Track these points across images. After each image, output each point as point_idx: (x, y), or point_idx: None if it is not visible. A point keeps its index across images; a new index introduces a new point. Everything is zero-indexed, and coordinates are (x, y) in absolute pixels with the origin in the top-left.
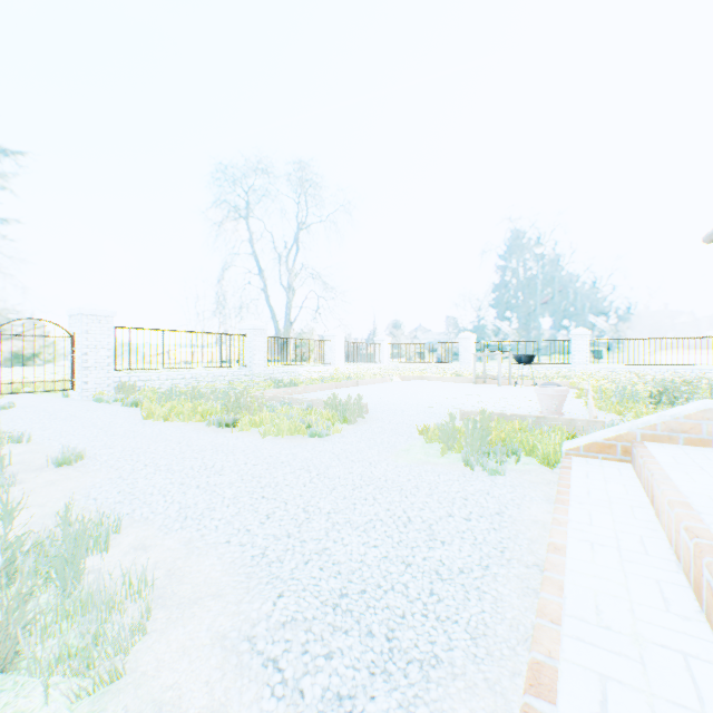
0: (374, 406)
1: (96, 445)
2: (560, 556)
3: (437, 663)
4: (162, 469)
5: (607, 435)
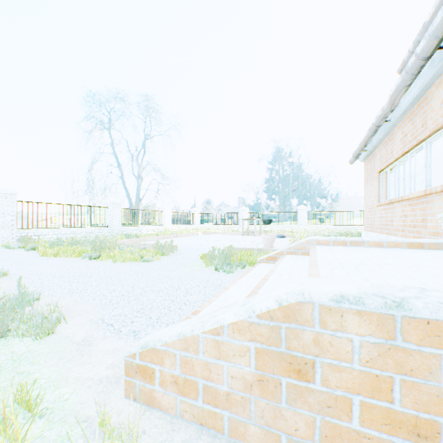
0: (182, 247)
1: (13, 269)
2: (226, 290)
3: (173, 323)
4: (57, 277)
5: (274, 252)
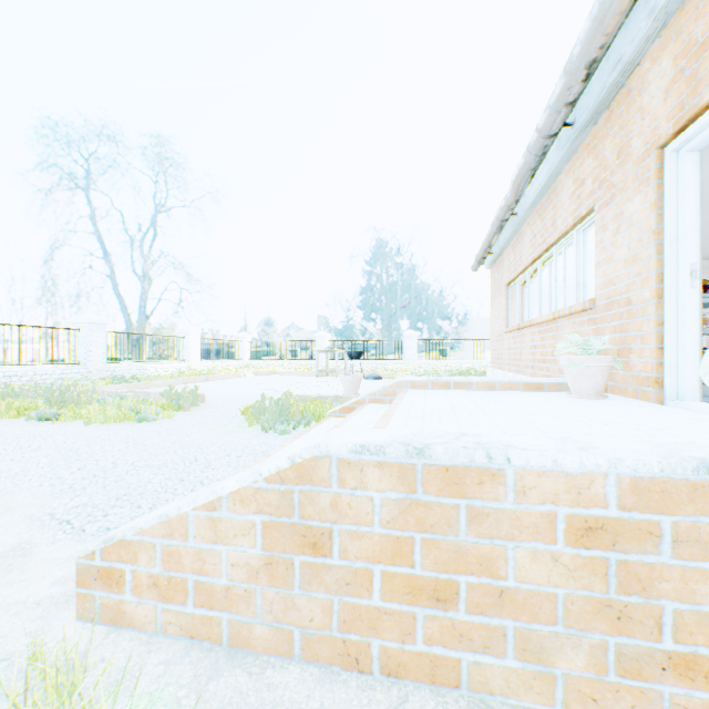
0: (214, 396)
1: None
2: (267, 457)
3: None
4: None
5: (352, 401)
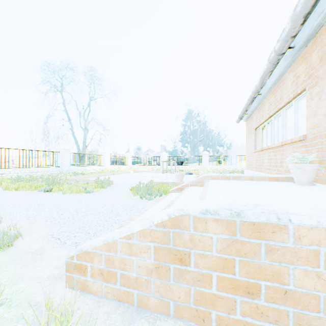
0: (117, 181)
1: None
2: (145, 211)
3: None
4: (17, 205)
5: (182, 185)
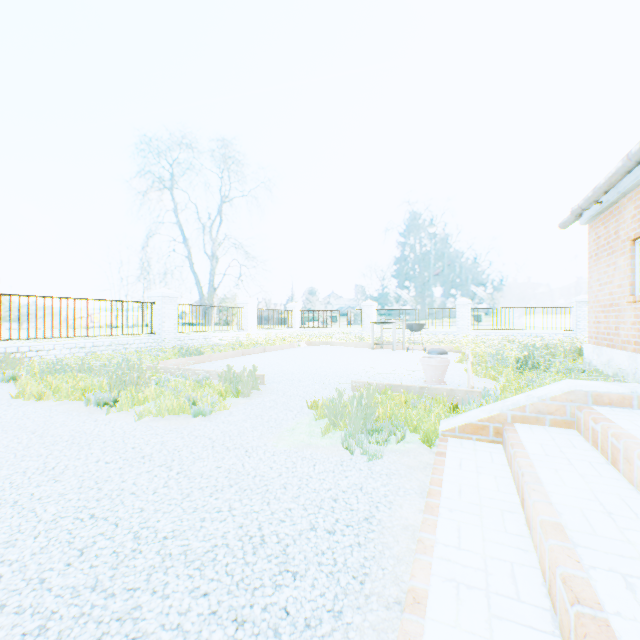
0: (273, 375)
1: None
2: (419, 617)
3: None
4: None
5: (481, 416)
